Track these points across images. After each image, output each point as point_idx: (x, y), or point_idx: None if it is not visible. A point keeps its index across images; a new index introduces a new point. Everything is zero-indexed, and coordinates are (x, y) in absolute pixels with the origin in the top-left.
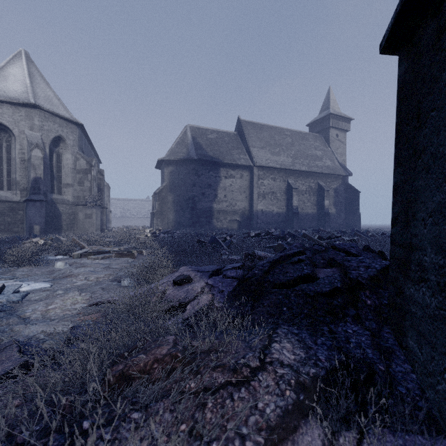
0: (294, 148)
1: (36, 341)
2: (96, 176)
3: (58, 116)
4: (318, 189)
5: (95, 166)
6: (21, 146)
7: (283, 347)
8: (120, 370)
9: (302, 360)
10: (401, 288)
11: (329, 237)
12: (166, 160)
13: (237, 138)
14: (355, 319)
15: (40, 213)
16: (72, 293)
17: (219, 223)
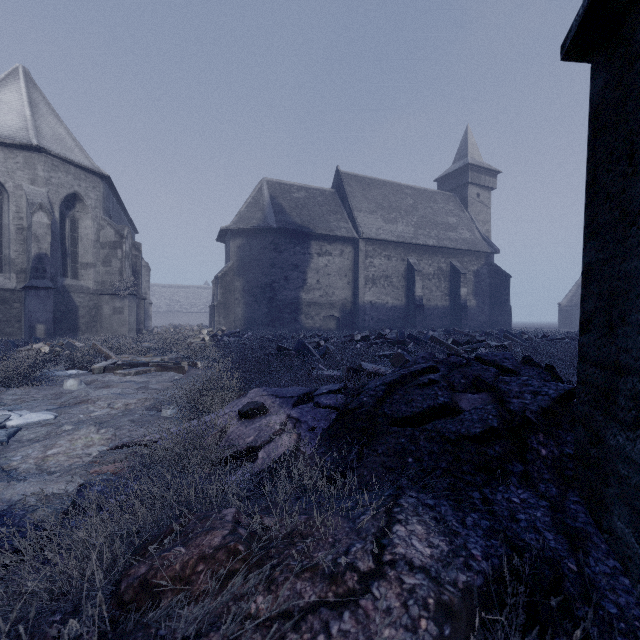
0: (417, 213)
1: (22, 509)
2: (129, 252)
3: (73, 163)
4: (452, 272)
5: (128, 237)
6: (18, 208)
7: (412, 532)
8: (141, 575)
9: (444, 557)
10: (600, 434)
11: (469, 341)
12: (232, 229)
13: (335, 198)
14: (522, 480)
15: (46, 306)
16: (86, 428)
17: (310, 320)
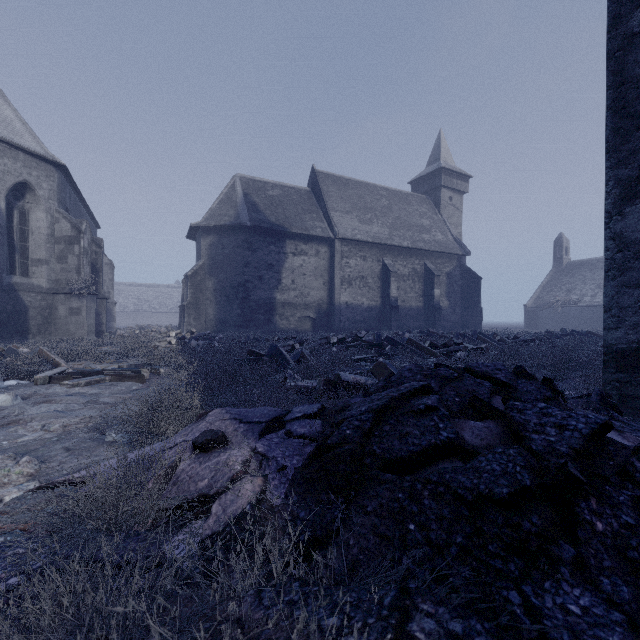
0: (392, 215)
1: None
2: (88, 248)
3: (22, 149)
4: (426, 274)
5: (87, 232)
6: None
7: None
8: None
9: None
10: None
11: (446, 344)
12: (203, 226)
13: (310, 197)
14: (575, 570)
15: None
16: (3, 463)
17: (285, 321)
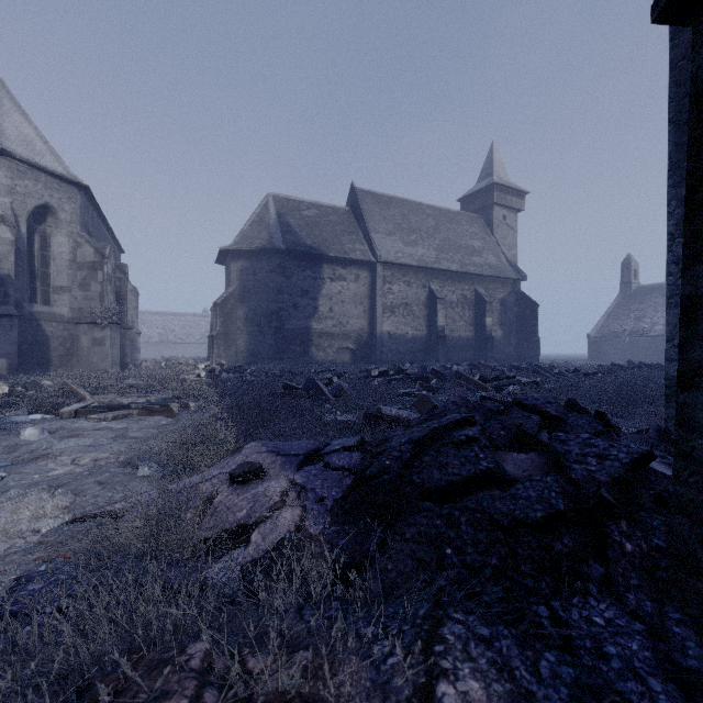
0: (439, 236)
1: None
2: (112, 275)
3: (44, 170)
4: (476, 301)
5: (111, 257)
6: None
7: (466, 697)
8: None
9: None
10: None
11: (498, 377)
12: (233, 250)
13: (350, 217)
14: (603, 587)
15: (9, 337)
16: (37, 495)
17: (322, 353)
